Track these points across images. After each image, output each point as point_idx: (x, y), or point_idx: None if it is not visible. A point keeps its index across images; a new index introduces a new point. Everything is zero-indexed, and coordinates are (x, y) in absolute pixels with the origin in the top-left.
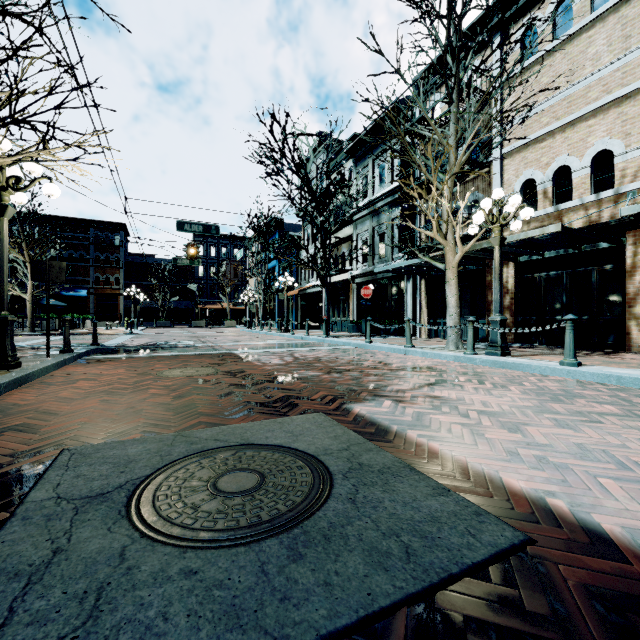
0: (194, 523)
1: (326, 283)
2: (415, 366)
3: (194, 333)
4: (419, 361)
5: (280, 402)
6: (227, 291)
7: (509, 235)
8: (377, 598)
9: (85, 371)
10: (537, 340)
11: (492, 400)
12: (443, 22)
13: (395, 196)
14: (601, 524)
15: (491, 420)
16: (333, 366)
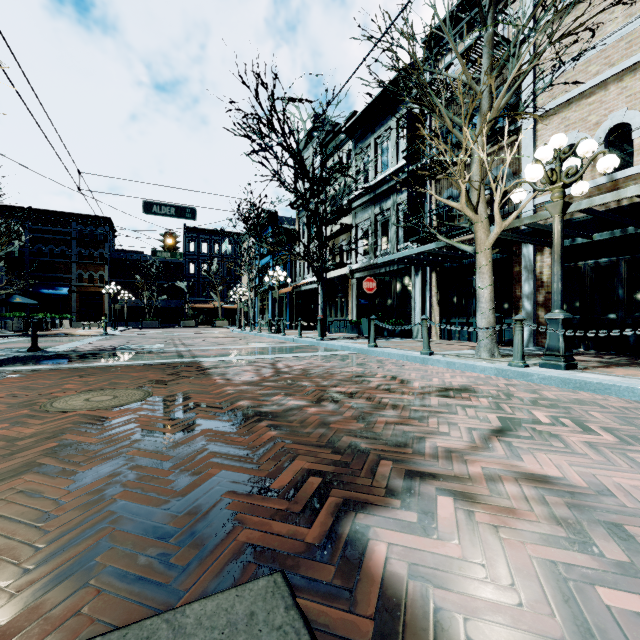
0: None
1: (322, 277)
2: (447, 386)
3: (176, 334)
4: (447, 376)
5: (196, 505)
6: (218, 289)
7: None
8: None
9: None
10: (582, 344)
11: None
12: None
13: (401, 177)
14: None
15: None
16: (327, 386)
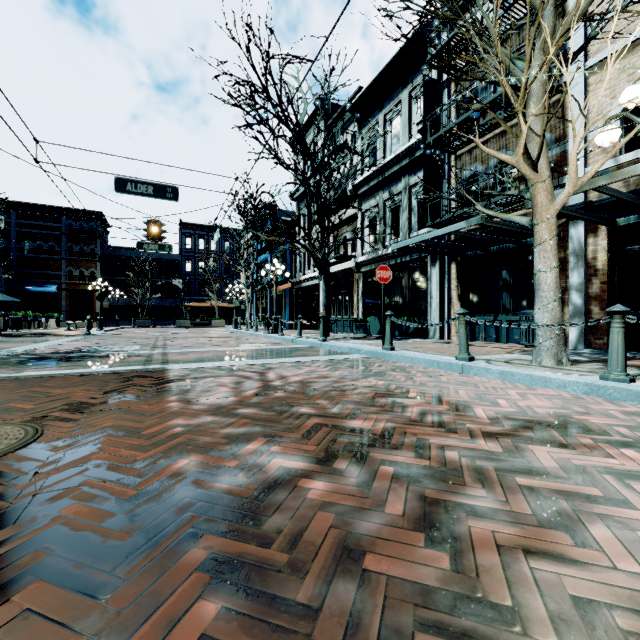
0: None
1: (324, 269)
2: (532, 416)
3: (165, 334)
4: (515, 395)
5: None
6: (215, 287)
7: None
8: None
9: None
10: None
11: None
12: None
13: (414, 155)
14: None
15: None
16: (339, 416)
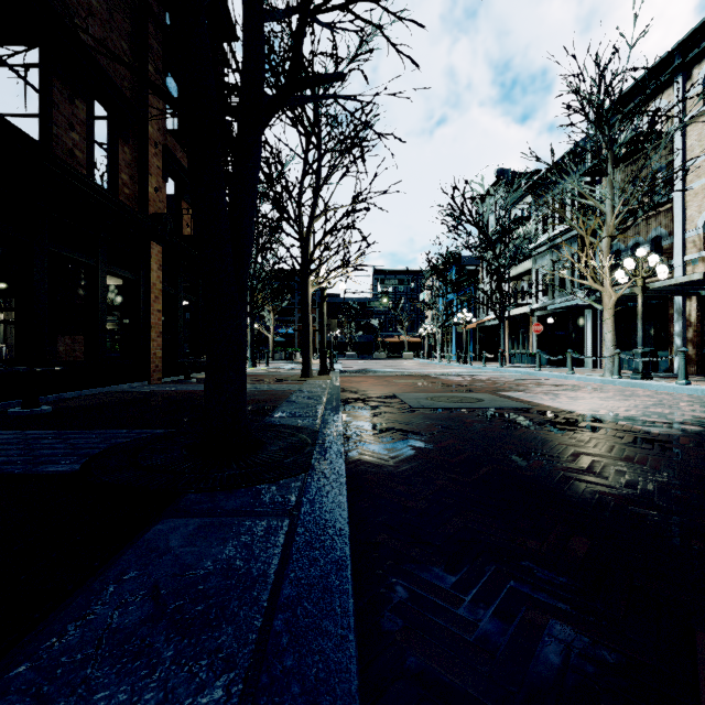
0: (446, 401)
1: (502, 319)
2: (561, 384)
3: (383, 363)
4: (569, 382)
5: (465, 390)
6: (405, 325)
7: (692, 269)
8: (489, 407)
9: (354, 379)
10: None
11: (584, 395)
12: (593, 122)
13: (574, 232)
14: (561, 408)
15: (568, 398)
16: (499, 382)
